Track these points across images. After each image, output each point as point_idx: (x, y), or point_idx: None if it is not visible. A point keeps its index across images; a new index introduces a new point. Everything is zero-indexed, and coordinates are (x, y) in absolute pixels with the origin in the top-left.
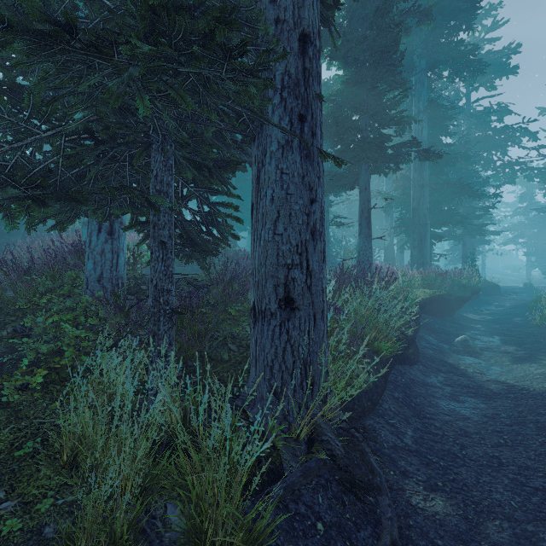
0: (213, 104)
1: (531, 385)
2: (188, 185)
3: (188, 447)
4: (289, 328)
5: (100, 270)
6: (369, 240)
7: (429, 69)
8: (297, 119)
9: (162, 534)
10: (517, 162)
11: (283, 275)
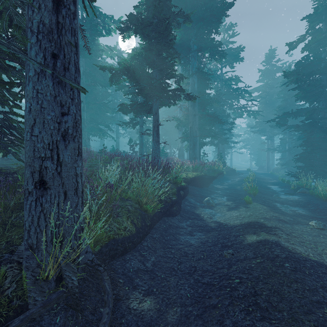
0: None
1: (230, 222)
2: None
3: None
4: (43, 202)
5: None
6: (158, 144)
7: (198, 51)
8: (50, 56)
9: None
10: (243, 107)
11: (38, 164)
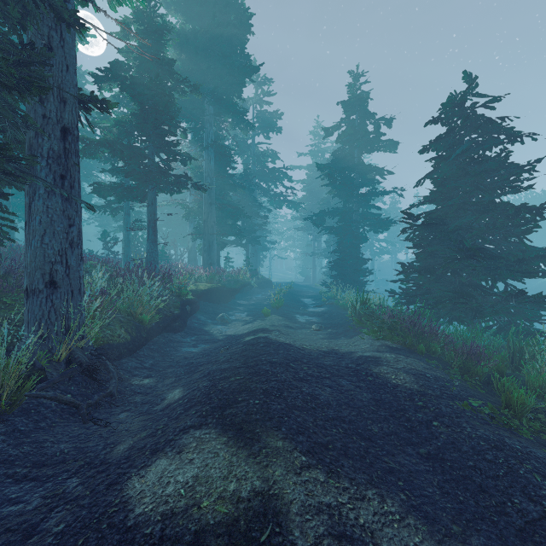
0: None
1: (239, 333)
2: None
3: None
4: (53, 298)
5: None
6: (155, 244)
7: (215, 115)
8: (59, 177)
9: None
10: (282, 195)
11: (49, 268)
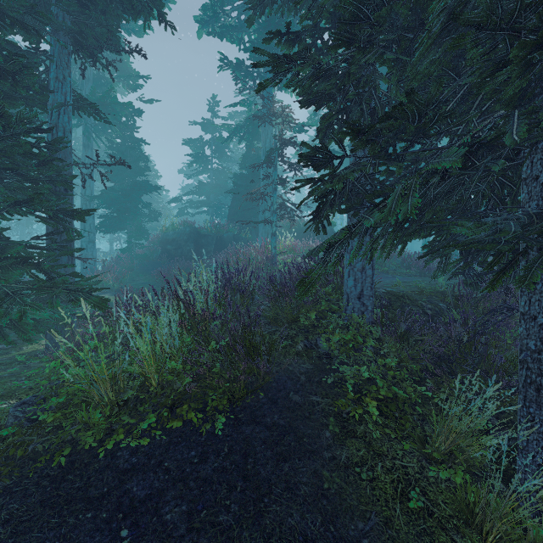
0: None
1: None
2: None
3: None
4: None
5: (360, 287)
6: None
7: None
8: None
9: None
10: None
11: None
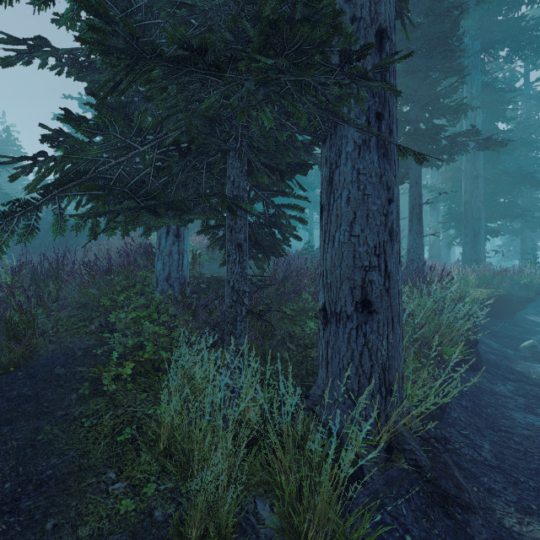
0: (305, 110)
1: None
2: (255, 189)
3: (276, 446)
4: (366, 331)
5: (168, 270)
6: (421, 237)
7: (484, 51)
8: (374, 118)
9: (257, 529)
10: None
11: (360, 277)
